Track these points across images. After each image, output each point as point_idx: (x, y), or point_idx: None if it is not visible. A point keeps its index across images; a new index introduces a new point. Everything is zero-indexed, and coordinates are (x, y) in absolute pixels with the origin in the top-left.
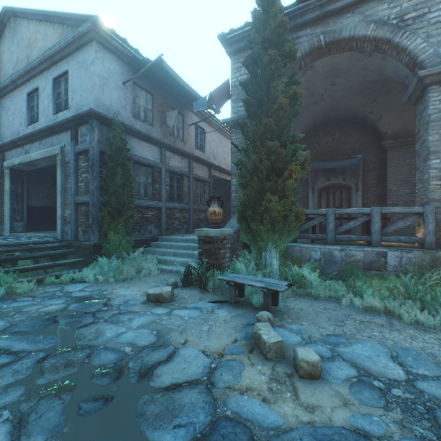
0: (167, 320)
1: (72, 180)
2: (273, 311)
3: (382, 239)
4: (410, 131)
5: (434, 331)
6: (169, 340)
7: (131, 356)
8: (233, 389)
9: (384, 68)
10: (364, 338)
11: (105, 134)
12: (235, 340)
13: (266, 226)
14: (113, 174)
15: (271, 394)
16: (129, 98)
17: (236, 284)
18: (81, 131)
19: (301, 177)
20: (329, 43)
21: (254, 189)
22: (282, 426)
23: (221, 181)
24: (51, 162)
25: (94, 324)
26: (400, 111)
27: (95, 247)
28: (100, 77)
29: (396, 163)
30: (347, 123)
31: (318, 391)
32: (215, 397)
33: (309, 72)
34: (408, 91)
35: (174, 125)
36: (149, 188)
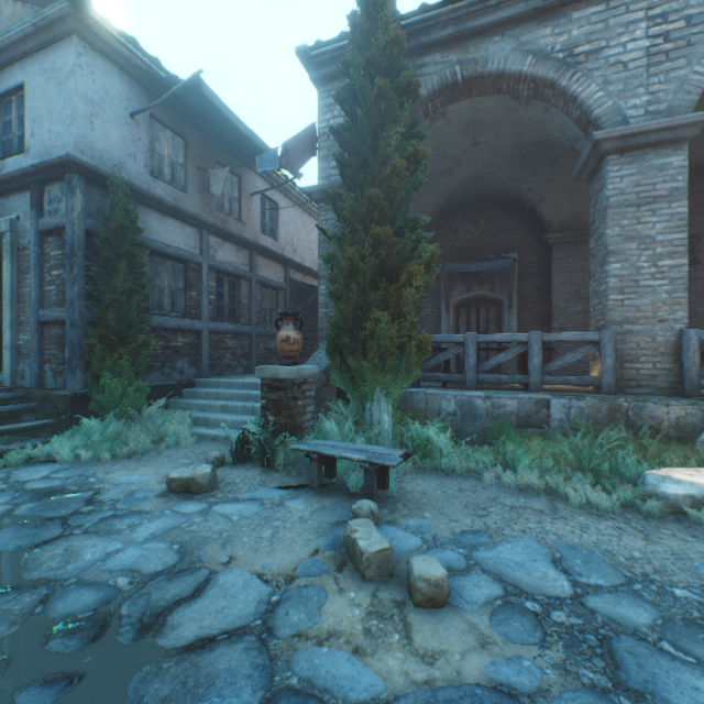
0: (201, 523)
1: (31, 279)
2: (381, 497)
3: (543, 380)
4: (583, 221)
5: (612, 515)
6: (201, 558)
7: (128, 594)
8: (305, 637)
9: (548, 125)
10: (516, 534)
11: (95, 200)
12: (315, 551)
13: (372, 361)
14: (110, 272)
15: (369, 639)
16: (143, 141)
17: (322, 456)
18: (50, 194)
19: (426, 284)
20: (469, 79)
21: (353, 302)
22: (382, 694)
23: (305, 288)
24: None
25: (62, 539)
26: (569, 190)
27: (76, 400)
28: (86, 100)
29: (564, 268)
30: (497, 205)
31: (443, 626)
32: (273, 656)
33: (439, 122)
34: (579, 161)
35: (225, 193)
36: (180, 297)
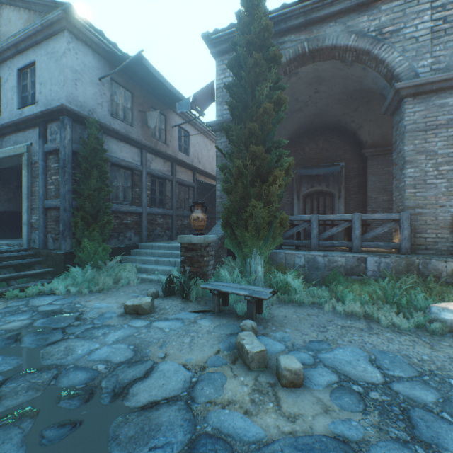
0: (146, 333)
1: (40, 182)
2: (258, 319)
3: (362, 245)
4: (388, 140)
5: (409, 333)
6: (147, 354)
7: (105, 374)
8: (214, 403)
9: (365, 79)
10: (345, 343)
11: (78, 132)
12: (218, 351)
13: (251, 232)
14: (87, 177)
15: (254, 406)
16: (106, 95)
17: (220, 292)
18: (51, 129)
19: (286, 183)
20: (313, 51)
21: (239, 195)
22: (263, 438)
23: (206, 186)
24: (15, 161)
25: (63, 341)
26: (379, 121)
27: (67, 256)
28: (72, 70)
29: (375, 171)
30: (330, 131)
31: (300, 399)
32: (195, 414)
33: (293, 78)
34: (386, 102)
35: (156, 126)
36: (129, 192)
